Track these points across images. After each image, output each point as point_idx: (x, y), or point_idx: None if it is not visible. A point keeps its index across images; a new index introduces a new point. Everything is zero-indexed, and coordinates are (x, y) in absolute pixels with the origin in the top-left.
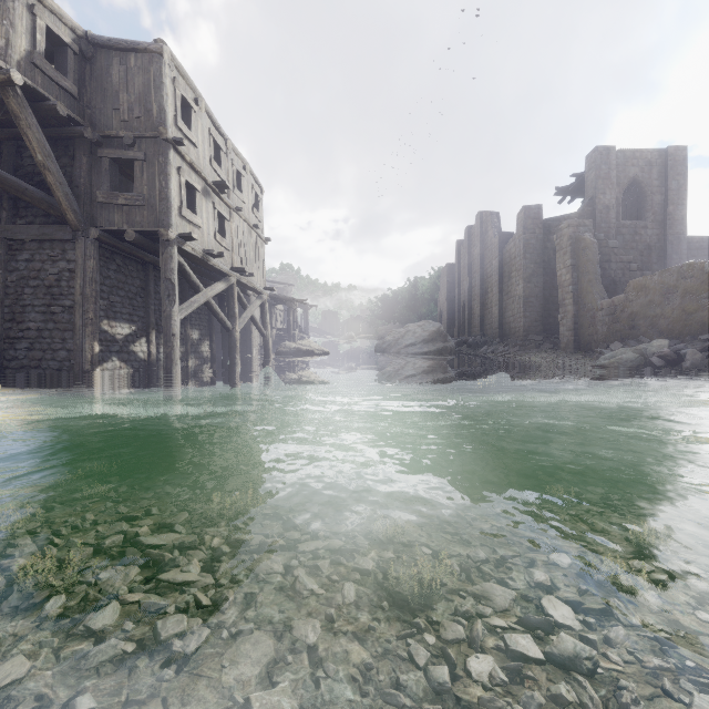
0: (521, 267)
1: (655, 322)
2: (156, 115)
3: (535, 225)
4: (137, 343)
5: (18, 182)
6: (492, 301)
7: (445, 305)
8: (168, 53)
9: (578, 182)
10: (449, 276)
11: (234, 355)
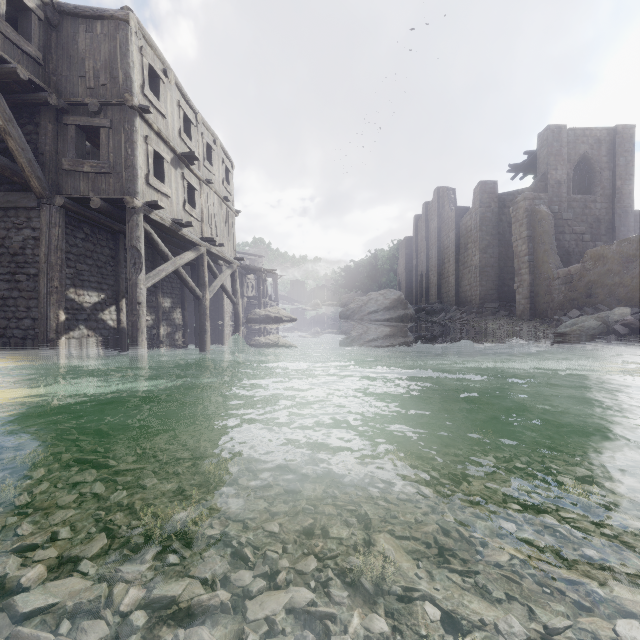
0: (477, 239)
1: (613, 291)
2: (122, 82)
3: (491, 199)
4: (107, 312)
5: None
6: (449, 271)
7: (404, 275)
8: (135, 21)
9: (531, 159)
10: (407, 248)
11: (204, 322)
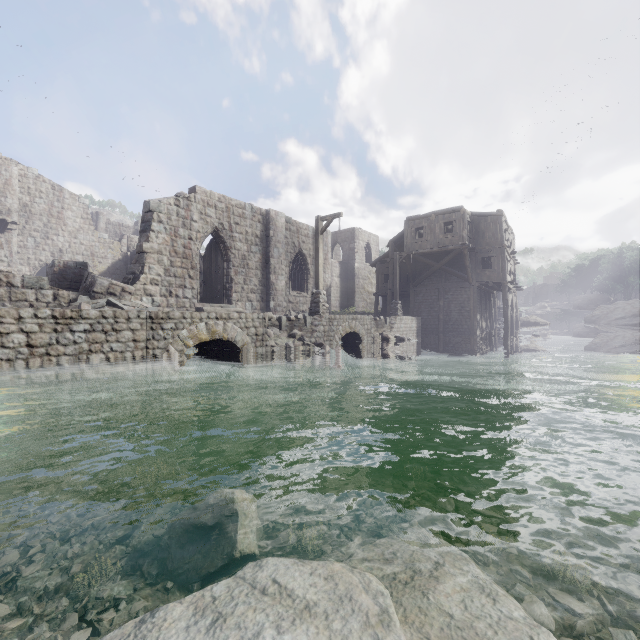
0: None
1: None
2: (500, 239)
3: None
4: (480, 322)
5: (454, 271)
6: None
7: None
8: (503, 214)
9: None
10: None
11: (512, 326)
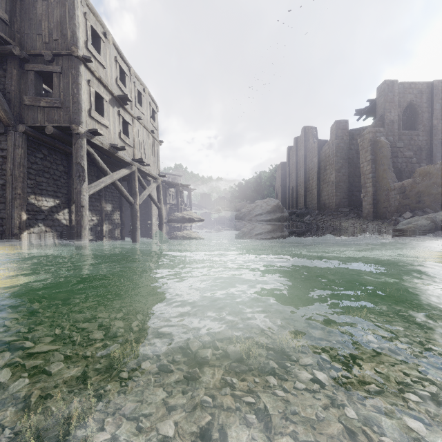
0: (333, 162)
1: (437, 198)
2: (70, 38)
3: (343, 133)
4: (61, 213)
5: None
6: (312, 186)
7: (280, 189)
8: None
9: (371, 105)
10: (282, 170)
11: (135, 221)
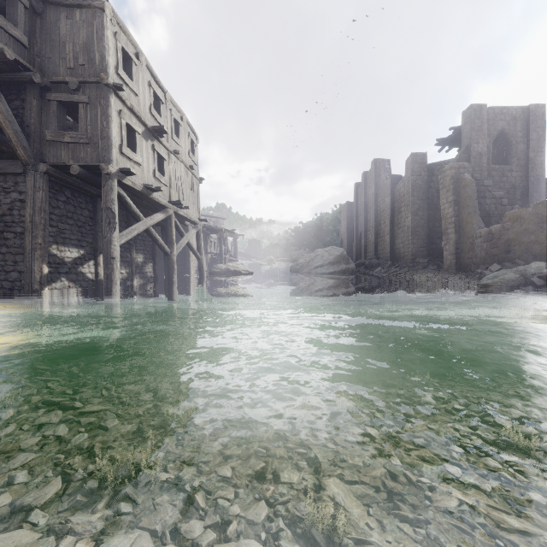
0: (409, 203)
1: (529, 247)
2: (98, 63)
3: (421, 168)
4: (86, 266)
5: None
6: (384, 231)
7: (346, 234)
8: (110, 9)
9: (455, 134)
10: (348, 211)
11: (172, 275)
